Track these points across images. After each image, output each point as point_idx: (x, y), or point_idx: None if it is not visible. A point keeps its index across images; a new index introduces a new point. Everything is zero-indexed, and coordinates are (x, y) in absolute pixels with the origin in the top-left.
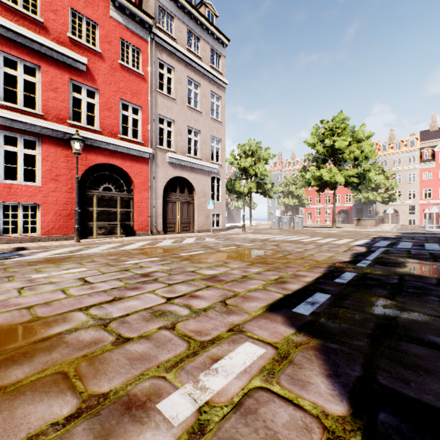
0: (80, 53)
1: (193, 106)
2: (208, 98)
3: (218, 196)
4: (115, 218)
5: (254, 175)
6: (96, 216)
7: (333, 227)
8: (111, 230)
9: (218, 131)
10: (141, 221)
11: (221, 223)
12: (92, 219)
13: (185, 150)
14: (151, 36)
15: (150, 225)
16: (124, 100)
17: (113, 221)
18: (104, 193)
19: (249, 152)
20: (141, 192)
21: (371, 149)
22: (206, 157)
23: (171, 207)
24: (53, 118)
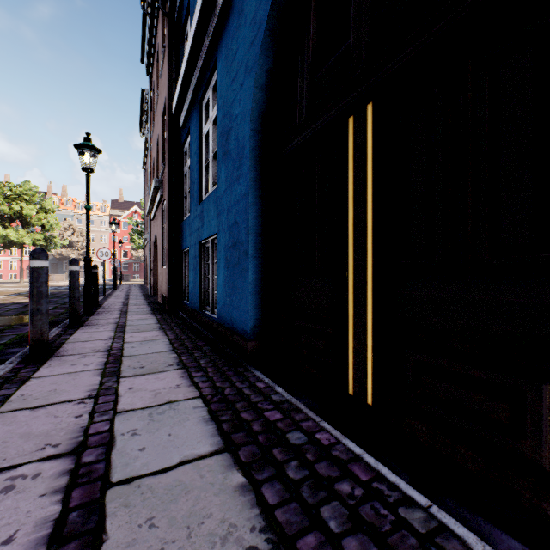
0: None
1: None
2: None
3: None
4: None
5: None
6: None
7: (21, 282)
8: None
9: None
10: None
11: None
12: None
13: None
14: None
15: None
16: None
17: None
18: None
19: None
20: None
21: (56, 222)
22: None
23: None
24: None
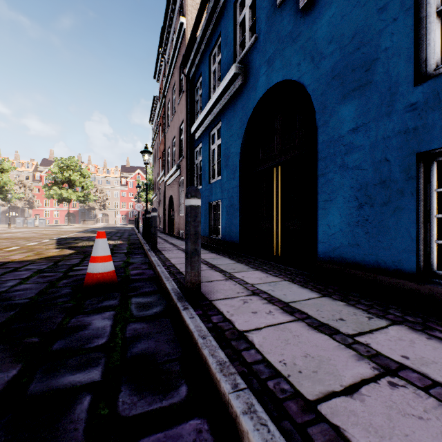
0: None
1: None
2: None
3: None
4: None
5: None
6: None
7: (68, 225)
8: None
9: None
10: None
11: None
12: None
13: None
14: None
15: None
16: None
17: None
18: None
19: None
20: None
21: (91, 184)
22: None
23: None
24: None
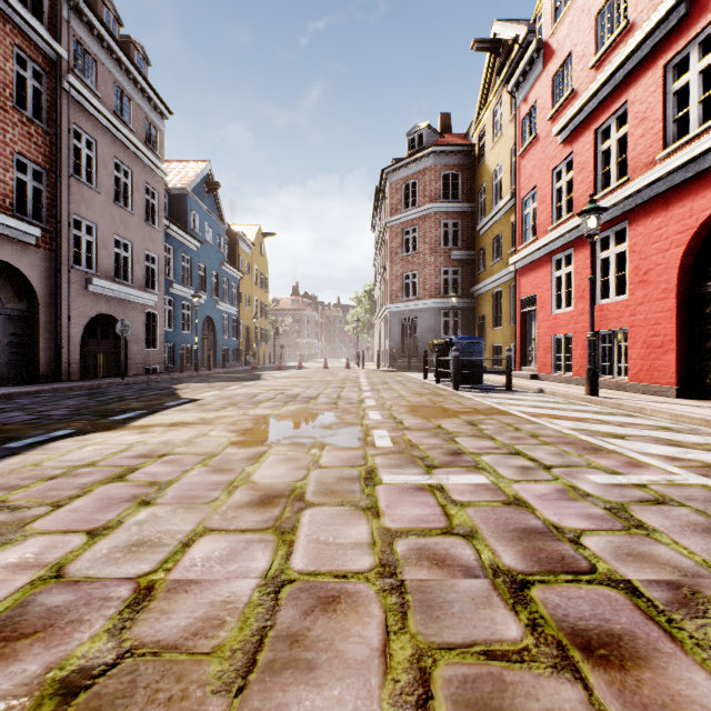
0: None
1: None
2: None
3: None
4: None
5: None
6: None
7: None
8: None
9: None
10: None
11: None
12: None
13: None
14: None
15: None
16: None
17: None
18: None
19: None
20: None
21: None
22: None
23: None
24: (641, 171)
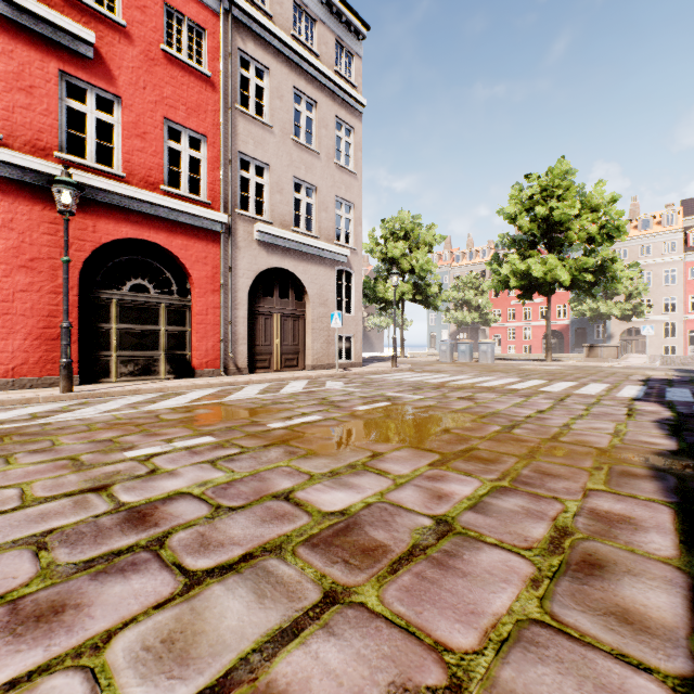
0: (81, 22)
1: (304, 141)
2: (331, 129)
3: (348, 306)
4: (156, 345)
5: (408, 271)
6: (117, 341)
7: (546, 359)
8: (147, 367)
9: (348, 189)
10: (205, 350)
11: (354, 352)
12: (108, 346)
13: (289, 220)
14: (225, 6)
15: (224, 356)
16: (171, 120)
17: (152, 350)
18: (133, 296)
19: (400, 233)
20: (207, 294)
21: (619, 222)
22: (327, 235)
23: (263, 323)
24: (25, 146)
